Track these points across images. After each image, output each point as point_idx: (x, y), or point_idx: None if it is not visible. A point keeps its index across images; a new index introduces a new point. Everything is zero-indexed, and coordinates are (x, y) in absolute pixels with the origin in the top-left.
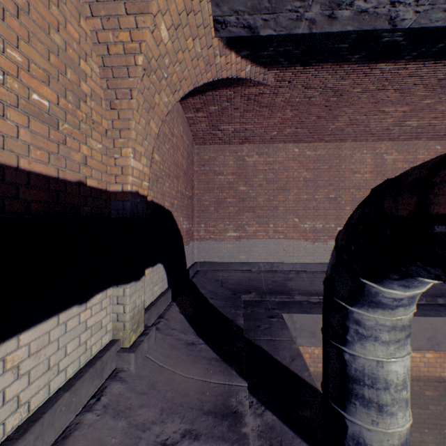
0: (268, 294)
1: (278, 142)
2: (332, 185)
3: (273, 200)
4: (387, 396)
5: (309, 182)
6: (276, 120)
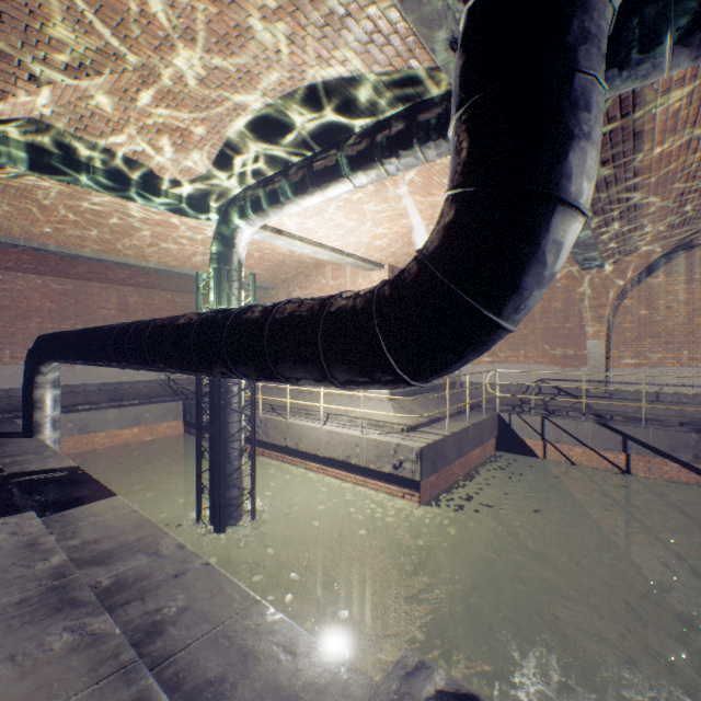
0: (3, 412)
1: (18, 271)
2: (81, 317)
3: (11, 327)
4: (47, 405)
5: (56, 313)
6: (13, 258)
